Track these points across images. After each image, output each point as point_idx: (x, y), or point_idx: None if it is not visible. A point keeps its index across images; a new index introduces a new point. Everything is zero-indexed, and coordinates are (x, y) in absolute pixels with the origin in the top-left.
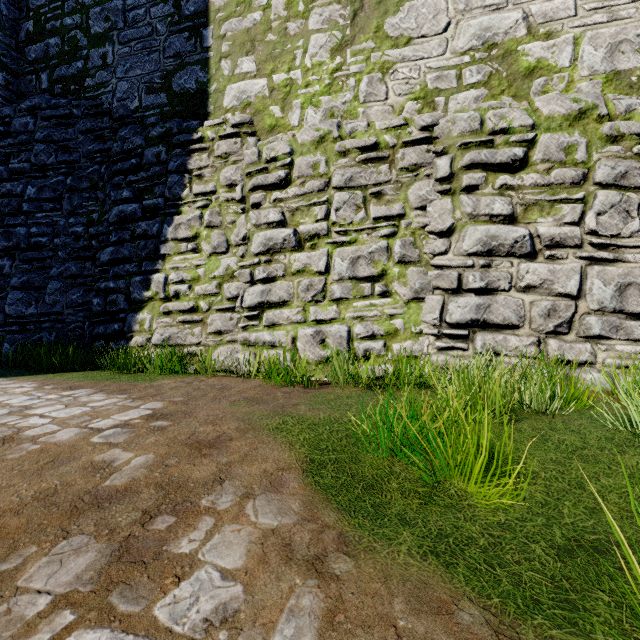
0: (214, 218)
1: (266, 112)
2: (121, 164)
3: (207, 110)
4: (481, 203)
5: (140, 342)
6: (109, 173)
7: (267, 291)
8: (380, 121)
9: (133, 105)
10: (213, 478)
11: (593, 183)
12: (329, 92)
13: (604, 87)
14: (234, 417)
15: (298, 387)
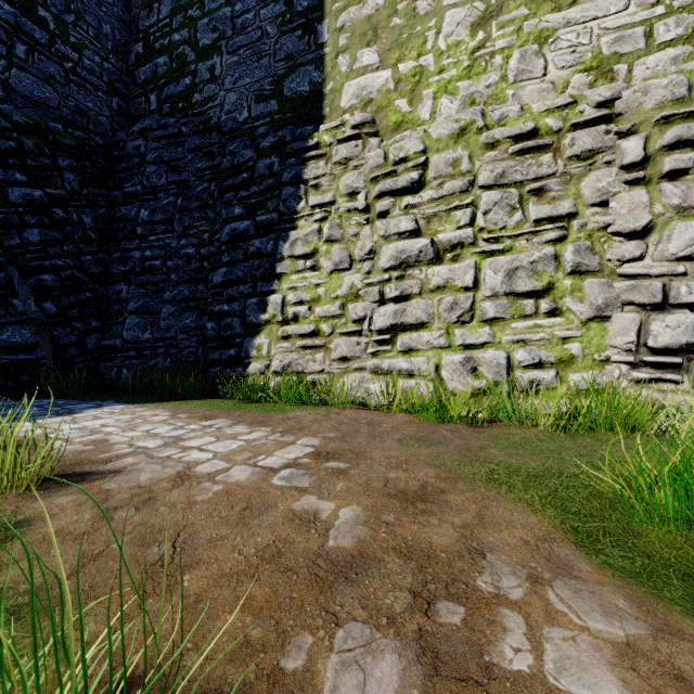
0: (334, 231)
1: (390, 108)
2: (232, 180)
3: (322, 113)
4: (693, 191)
5: (258, 369)
6: (219, 190)
7: (401, 311)
8: (536, 103)
9: (242, 117)
10: (464, 547)
11: None
12: (469, 76)
13: None
14: (421, 461)
15: (460, 425)
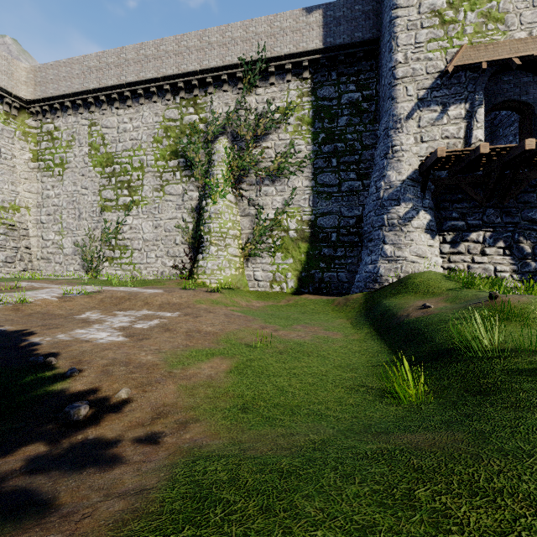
0: None
1: None
2: None
3: None
4: None
5: None
6: None
7: None
8: None
9: None
10: None
11: (0, 233)
12: None
13: (1, 209)
14: None
15: None
